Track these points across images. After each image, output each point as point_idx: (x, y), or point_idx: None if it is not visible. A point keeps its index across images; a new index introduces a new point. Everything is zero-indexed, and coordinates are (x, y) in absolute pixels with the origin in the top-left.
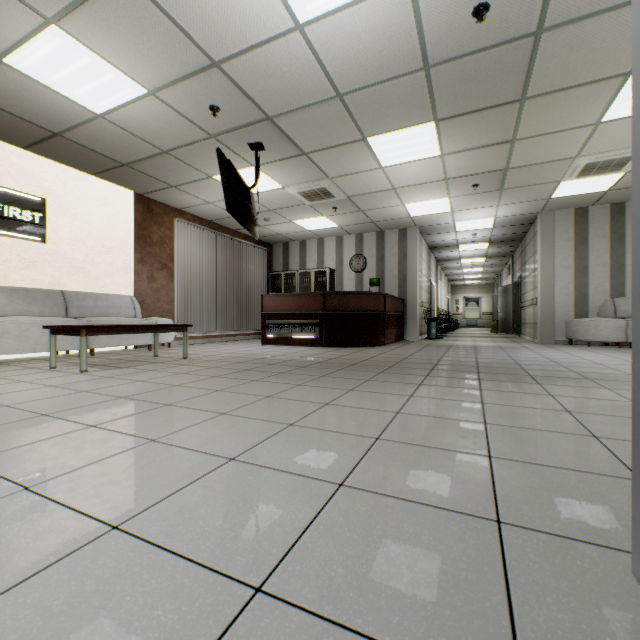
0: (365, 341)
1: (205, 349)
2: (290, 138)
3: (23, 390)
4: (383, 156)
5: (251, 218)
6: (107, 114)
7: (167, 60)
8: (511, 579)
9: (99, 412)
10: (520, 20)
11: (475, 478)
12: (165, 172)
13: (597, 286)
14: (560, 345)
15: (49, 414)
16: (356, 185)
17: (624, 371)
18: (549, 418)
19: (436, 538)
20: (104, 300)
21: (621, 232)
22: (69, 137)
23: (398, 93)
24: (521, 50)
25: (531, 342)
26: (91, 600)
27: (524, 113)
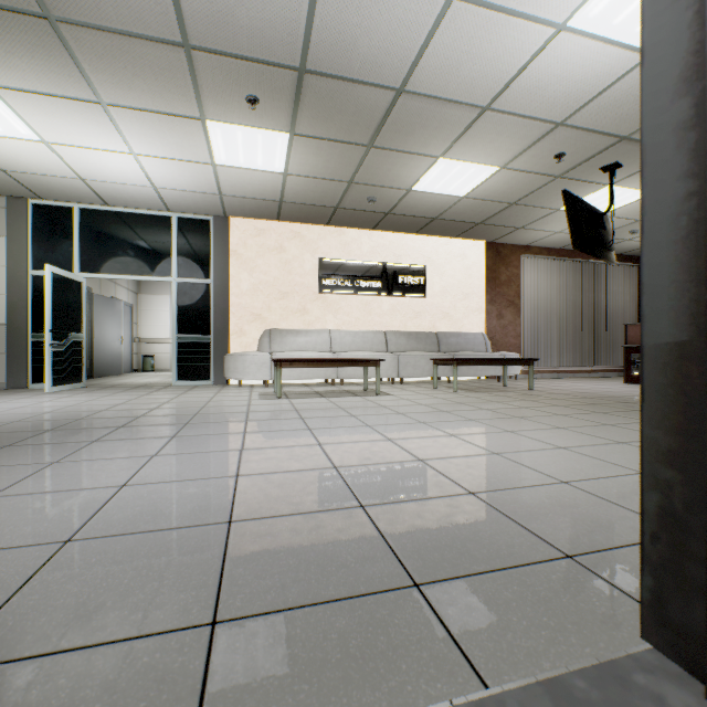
0: None
1: (551, 384)
2: None
3: (426, 398)
4: None
5: (603, 245)
6: (468, 194)
7: (515, 142)
8: None
9: (473, 414)
10: None
11: None
12: (512, 219)
13: None
14: None
15: (446, 411)
16: None
17: None
18: None
19: None
20: (462, 338)
21: None
22: (441, 218)
23: None
24: None
25: None
26: (491, 465)
27: None
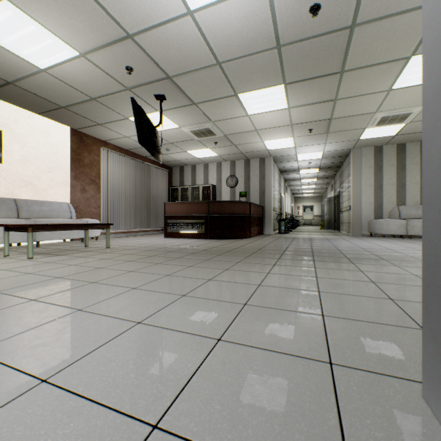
0: (237, 235)
1: (123, 241)
2: (184, 92)
3: None
4: (249, 107)
5: (156, 148)
6: (49, 69)
7: (94, 31)
8: (341, 407)
9: (39, 289)
10: (341, 17)
11: (313, 331)
12: (93, 114)
13: (388, 198)
14: (365, 237)
15: None
16: (230, 127)
17: (406, 254)
18: (361, 287)
19: (287, 378)
20: (47, 206)
21: (403, 163)
22: (19, 85)
23: (259, 63)
24: (341, 38)
25: (346, 235)
26: None
27: (343, 81)
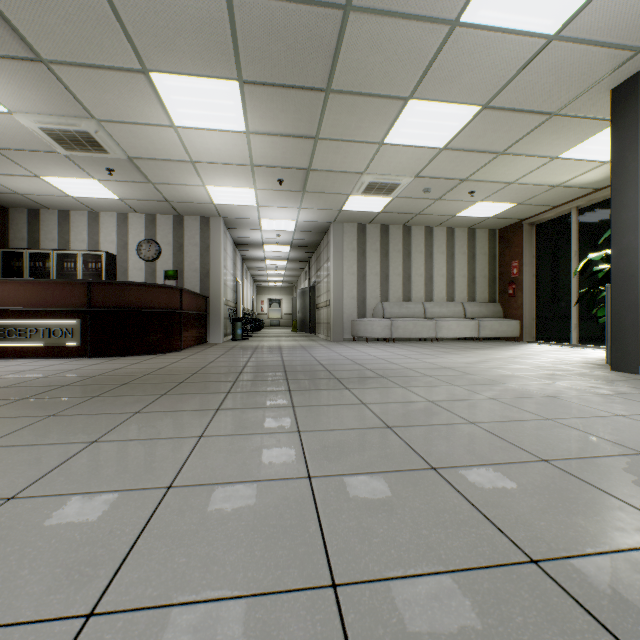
0: (154, 347)
1: None
2: (6, 17)
3: None
4: (176, 109)
5: None
6: None
7: None
8: None
9: None
10: None
11: None
12: None
13: (372, 292)
14: (348, 342)
15: None
16: (140, 143)
17: (403, 365)
18: (378, 444)
19: None
20: None
21: (387, 249)
22: None
23: (191, 14)
24: (331, 23)
25: (326, 340)
26: None
27: (328, 108)
